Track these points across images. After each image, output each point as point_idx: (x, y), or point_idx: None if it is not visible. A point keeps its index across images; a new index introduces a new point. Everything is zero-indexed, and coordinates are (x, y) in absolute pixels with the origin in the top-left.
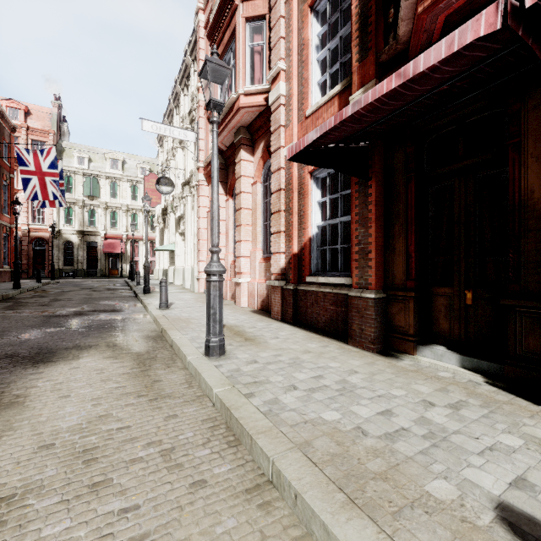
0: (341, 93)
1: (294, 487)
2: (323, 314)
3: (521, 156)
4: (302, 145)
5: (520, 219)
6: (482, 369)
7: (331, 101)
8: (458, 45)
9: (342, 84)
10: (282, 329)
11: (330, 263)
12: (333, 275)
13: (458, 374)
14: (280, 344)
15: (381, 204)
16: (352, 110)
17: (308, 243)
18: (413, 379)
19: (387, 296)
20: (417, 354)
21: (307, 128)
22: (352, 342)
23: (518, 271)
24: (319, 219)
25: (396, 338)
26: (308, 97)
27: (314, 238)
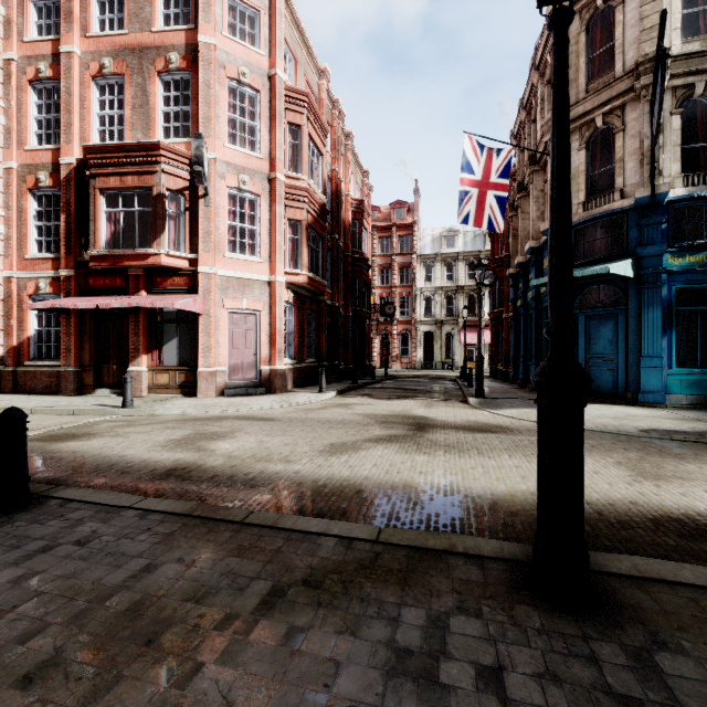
0: (54, 259)
1: (41, 408)
2: (41, 383)
3: (126, 322)
4: (34, 307)
5: (126, 342)
6: (117, 393)
7: (47, 260)
8: (89, 307)
9: (55, 256)
10: (6, 396)
11: (46, 353)
12: (48, 361)
13: (109, 396)
14: (11, 399)
15: (78, 327)
16: (59, 306)
17: (27, 340)
18: (88, 398)
19: (81, 370)
20: (95, 393)
21: (26, 266)
22: (61, 394)
23: (126, 358)
24: (36, 325)
25: (85, 388)
26: (28, 247)
27: (33, 337)
